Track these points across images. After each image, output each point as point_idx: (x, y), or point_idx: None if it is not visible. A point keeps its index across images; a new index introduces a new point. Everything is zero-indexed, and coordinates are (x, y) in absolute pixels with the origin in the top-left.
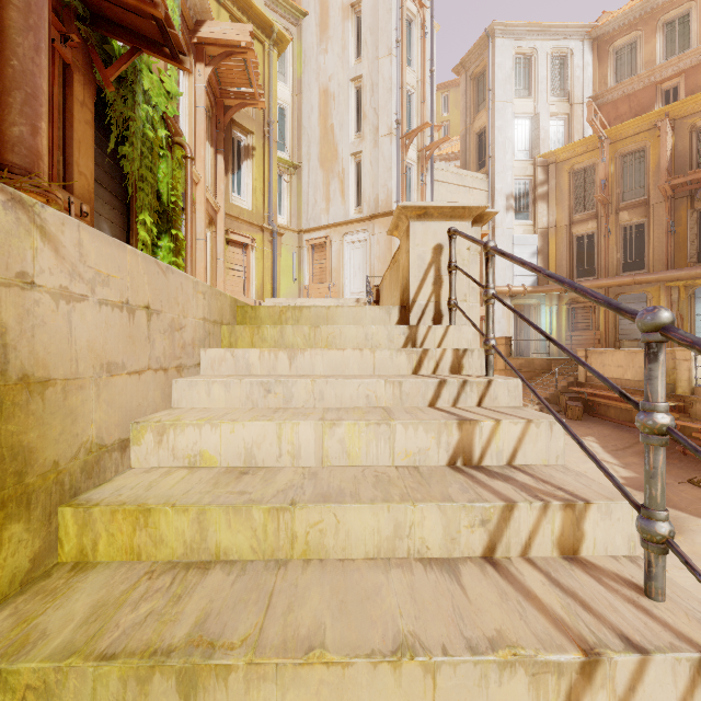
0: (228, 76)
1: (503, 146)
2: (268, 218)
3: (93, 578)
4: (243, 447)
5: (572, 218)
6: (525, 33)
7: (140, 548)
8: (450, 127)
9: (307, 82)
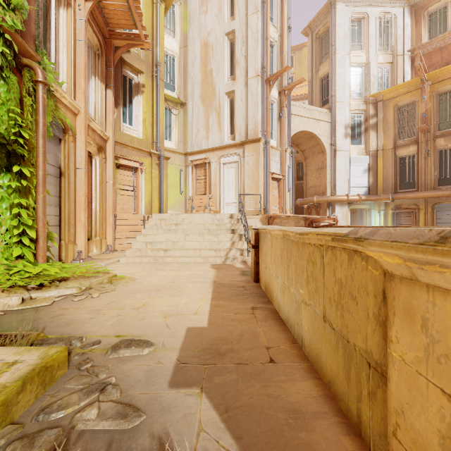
0: (113, 16)
1: (342, 87)
2: (156, 145)
3: None
4: None
5: (396, 143)
6: (359, 1)
7: None
8: (295, 78)
9: (191, 37)
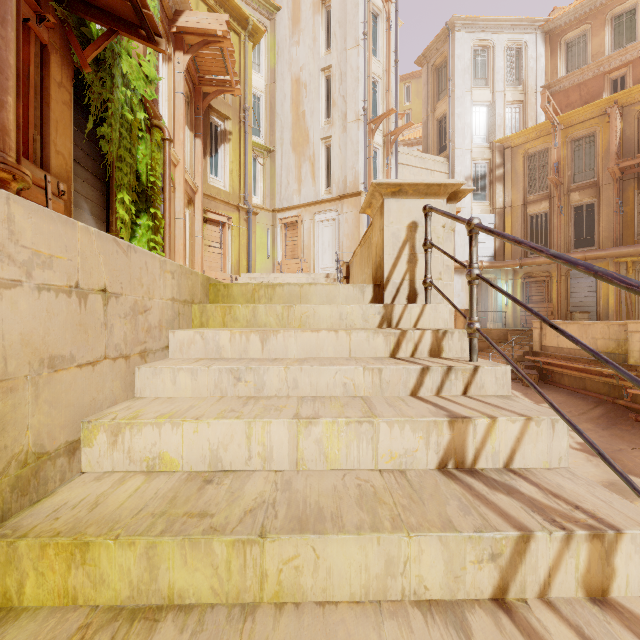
0: (206, 64)
1: (462, 131)
2: (244, 198)
3: (11, 639)
4: (208, 448)
5: (526, 198)
6: (482, 27)
7: (76, 590)
8: (412, 115)
9: (280, 72)
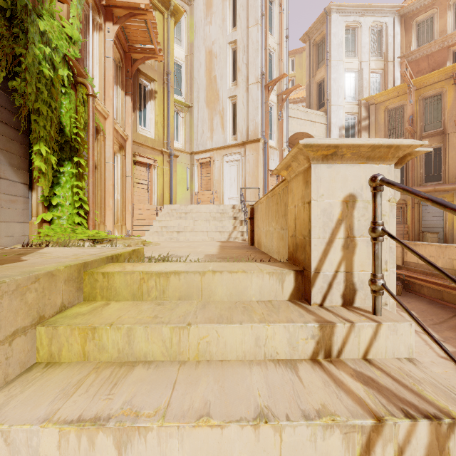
0: (133, 34)
1: (337, 92)
2: (167, 144)
3: None
4: None
5: None
6: (352, 11)
7: None
8: (296, 81)
9: (197, 46)
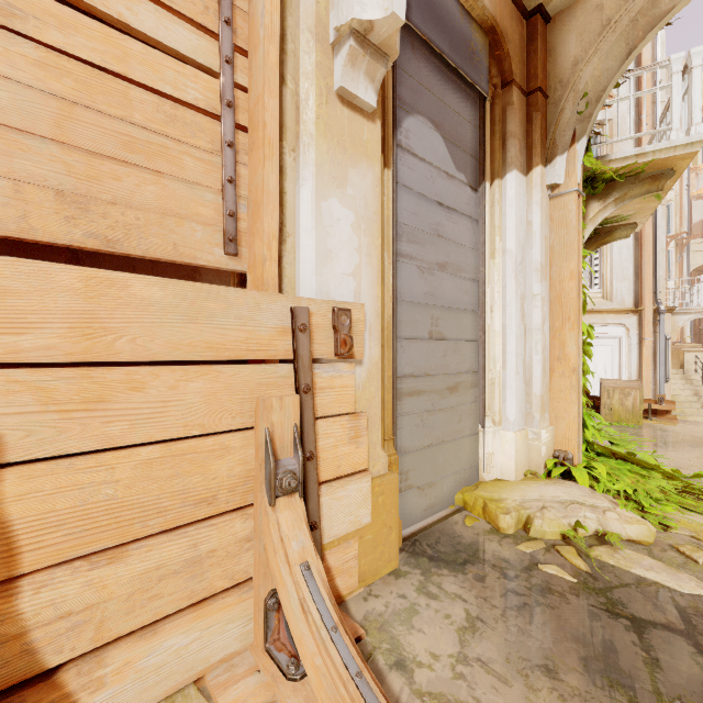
0: None
1: None
2: None
3: None
4: None
5: None
6: None
7: None
8: None
9: None
